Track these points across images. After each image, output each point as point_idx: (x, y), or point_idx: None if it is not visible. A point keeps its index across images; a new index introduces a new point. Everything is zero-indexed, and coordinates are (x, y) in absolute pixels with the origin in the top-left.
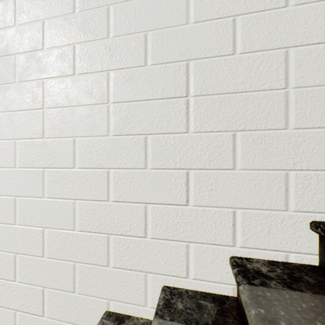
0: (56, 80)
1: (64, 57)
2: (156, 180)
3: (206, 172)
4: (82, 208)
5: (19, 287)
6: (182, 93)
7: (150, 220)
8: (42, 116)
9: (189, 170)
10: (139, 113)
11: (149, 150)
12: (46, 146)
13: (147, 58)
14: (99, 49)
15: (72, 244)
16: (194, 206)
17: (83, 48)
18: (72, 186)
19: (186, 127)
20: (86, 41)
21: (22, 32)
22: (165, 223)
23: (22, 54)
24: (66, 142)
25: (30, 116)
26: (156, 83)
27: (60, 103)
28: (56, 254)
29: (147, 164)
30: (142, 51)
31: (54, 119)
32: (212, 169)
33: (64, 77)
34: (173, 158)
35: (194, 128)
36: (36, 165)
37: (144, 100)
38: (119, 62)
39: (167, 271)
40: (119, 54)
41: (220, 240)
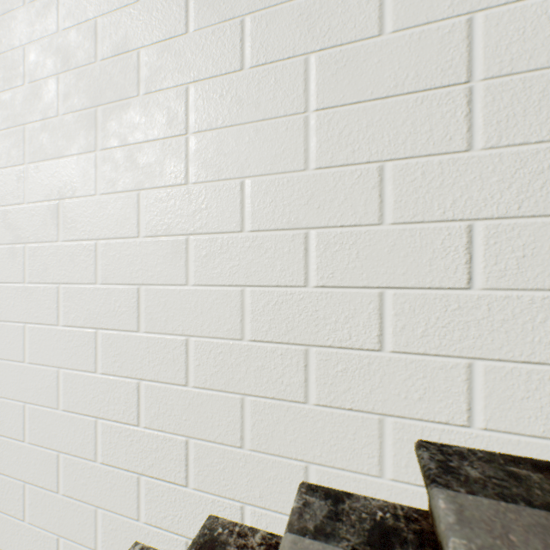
0: (209, 84)
1: (224, 42)
2: (402, 244)
3: (512, 224)
4: (257, 301)
5: (145, 435)
6: (458, 76)
7: (389, 318)
8: (184, 147)
9: (474, 222)
10: (367, 124)
11: (388, 190)
12: (191, 198)
13: (384, 21)
14: (288, 18)
15: (239, 364)
16: (484, 291)
17: (258, 21)
18: (238, 264)
19: (466, 140)
20: (264, 8)
21: (150, 11)
22: (422, 324)
23: (149, 47)
24: (227, 188)
25: (164, 148)
26: (402, 65)
27: (216, 122)
28: (209, 381)
29: (384, 216)
30: (374, 9)
31: (206, 150)
32: (525, 217)
33: (224, 76)
34: (438, 202)
35: (485, 140)
36: (175, 231)
37: (377, 98)
38: (326, 37)
39: (426, 413)
40: (327, 22)
41: (543, 354)
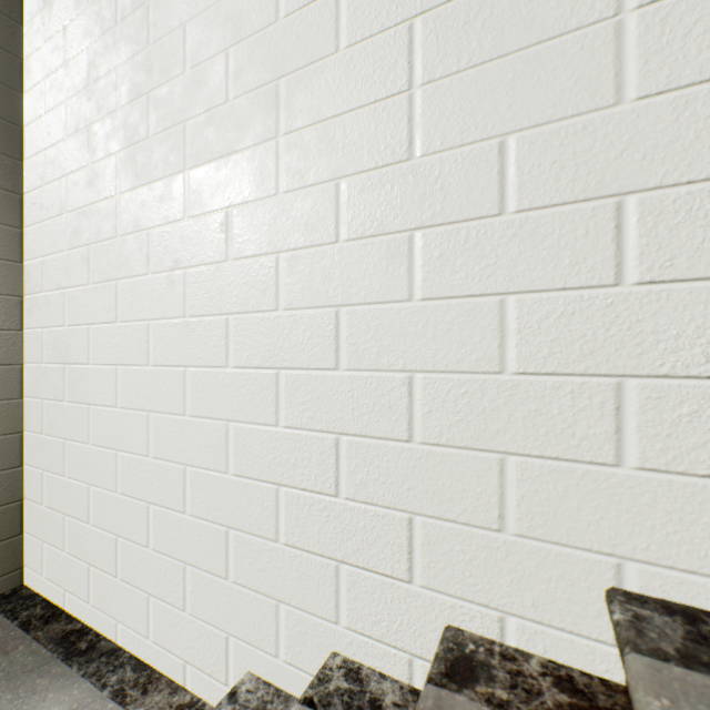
0: (445, 11)
1: None
2: None
3: None
4: (526, 314)
5: (347, 510)
6: None
7: None
8: (406, 109)
9: None
10: None
11: None
12: (417, 177)
13: None
14: None
15: (496, 409)
16: None
17: None
18: (494, 262)
19: None
20: None
21: None
22: None
23: None
24: (475, 155)
25: (375, 116)
26: None
27: (457, 64)
28: (446, 435)
29: None
30: None
31: (440, 107)
32: None
33: None
34: None
35: None
36: (391, 227)
37: None
38: None
39: None
40: None
41: None
